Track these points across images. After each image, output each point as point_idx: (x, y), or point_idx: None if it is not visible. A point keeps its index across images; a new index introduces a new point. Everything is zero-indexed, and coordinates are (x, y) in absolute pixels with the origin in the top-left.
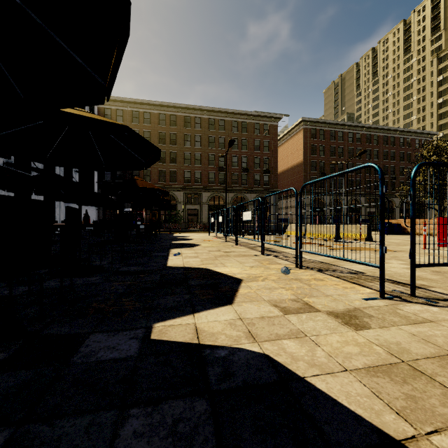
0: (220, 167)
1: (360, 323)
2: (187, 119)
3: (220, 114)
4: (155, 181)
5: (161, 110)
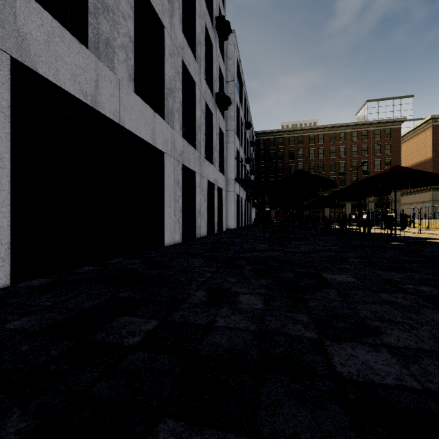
0: (340, 172)
1: (431, 236)
2: (310, 136)
3: (341, 128)
4: None
5: (291, 134)
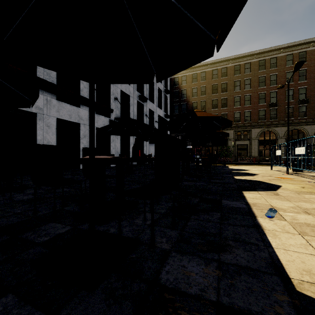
0: (271, 103)
1: None
2: (236, 68)
3: (272, 53)
4: None
5: (214, 67)
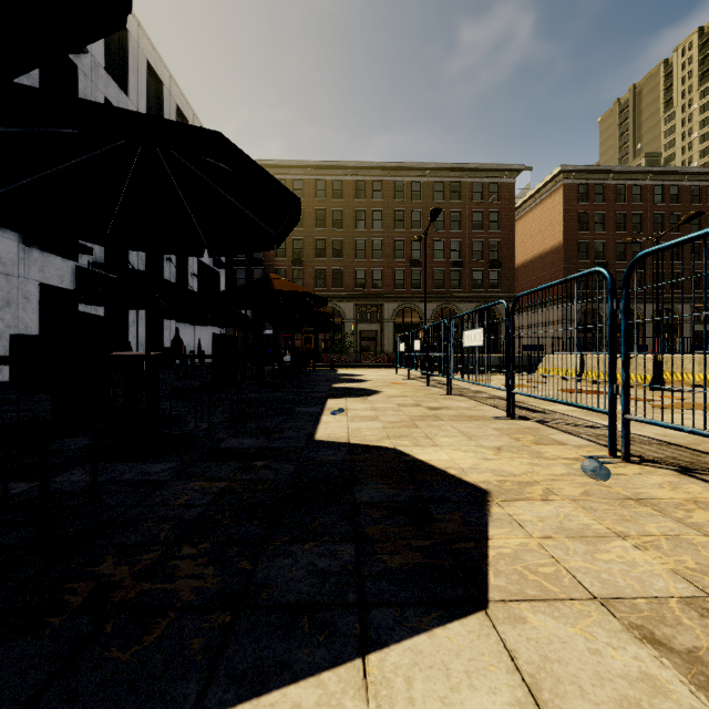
0: (413, 261)
1: None
2: (359, 185)
3: (414, 172)
4: (309, 287)
5: (319, 175)
